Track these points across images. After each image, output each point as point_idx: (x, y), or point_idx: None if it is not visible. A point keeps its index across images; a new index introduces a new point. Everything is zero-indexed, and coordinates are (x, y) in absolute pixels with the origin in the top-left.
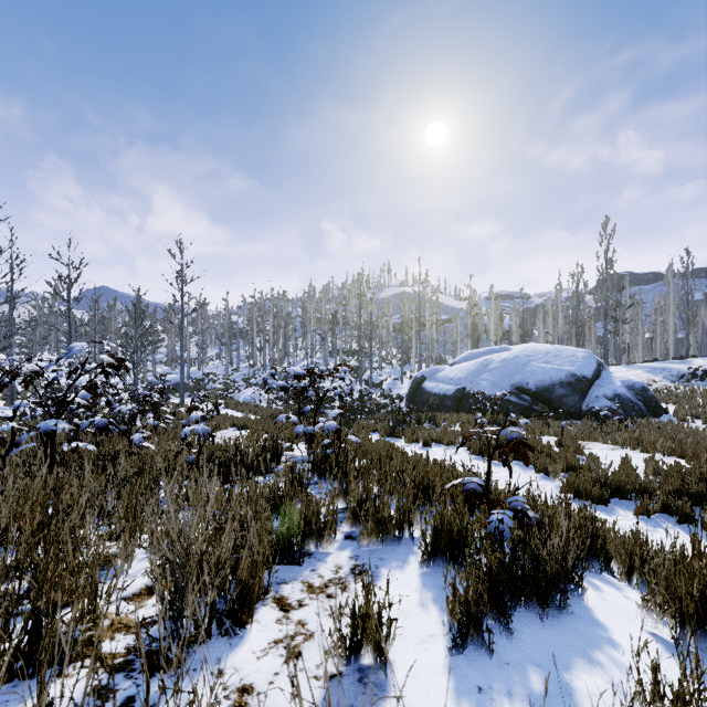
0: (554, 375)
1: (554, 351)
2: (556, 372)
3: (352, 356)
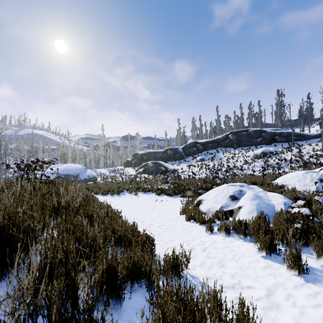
0: (70, 172)
1: (73, 166)
2: (71, 172)
3: None
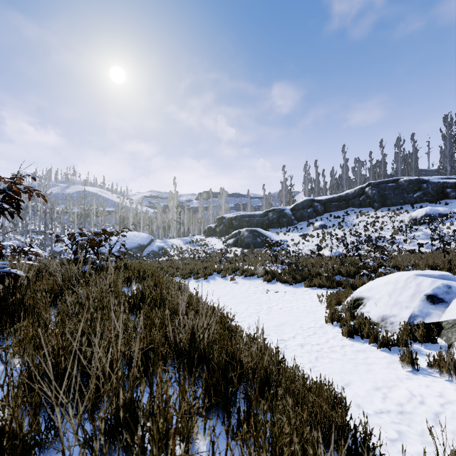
0: (133, 244)
1: (137, 235)
2: (134, 243)
3: (41, 234)
